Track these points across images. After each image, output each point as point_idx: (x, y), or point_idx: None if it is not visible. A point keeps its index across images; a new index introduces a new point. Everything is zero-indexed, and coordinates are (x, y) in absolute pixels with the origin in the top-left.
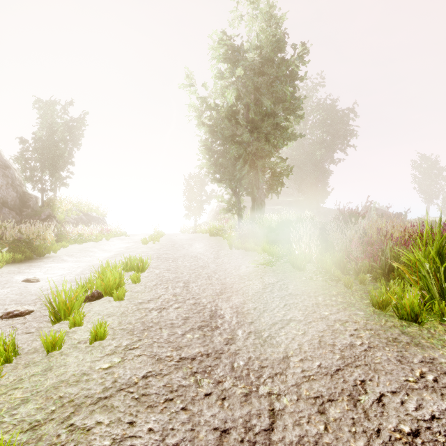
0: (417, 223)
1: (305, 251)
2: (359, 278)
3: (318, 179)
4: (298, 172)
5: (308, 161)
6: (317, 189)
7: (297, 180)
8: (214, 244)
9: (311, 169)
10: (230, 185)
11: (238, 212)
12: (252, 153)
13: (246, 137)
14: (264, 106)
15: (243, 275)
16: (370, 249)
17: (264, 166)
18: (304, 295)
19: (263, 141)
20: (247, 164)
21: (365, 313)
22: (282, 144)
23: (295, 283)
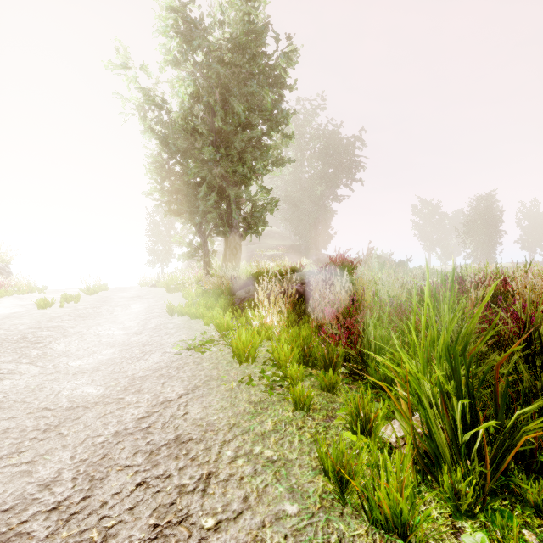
0: (419, 273)
1: (266, 321)
2: (325, 381)
3: (318, 220)
4: (295, 210)
5: (306, 198)
6: (317, 232)
7: (293, 221)
8: (160, 307)
9: (309, 208)
10: (192, 220)
11: (204, 258)
12: (221, 177)
13: (208, 152)
14: (236, 113)
15: (139, 376)
16: (349, 322)
17: (240, 196)
18: (203, 440)
19: (236, 161)
20: (215, 192)
21: (302, 507)
22: (264, 169)
23: (209, 400)
